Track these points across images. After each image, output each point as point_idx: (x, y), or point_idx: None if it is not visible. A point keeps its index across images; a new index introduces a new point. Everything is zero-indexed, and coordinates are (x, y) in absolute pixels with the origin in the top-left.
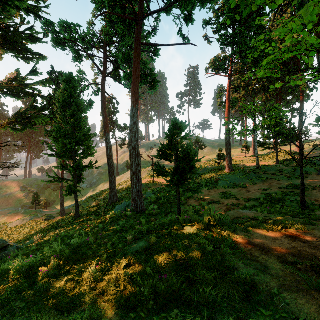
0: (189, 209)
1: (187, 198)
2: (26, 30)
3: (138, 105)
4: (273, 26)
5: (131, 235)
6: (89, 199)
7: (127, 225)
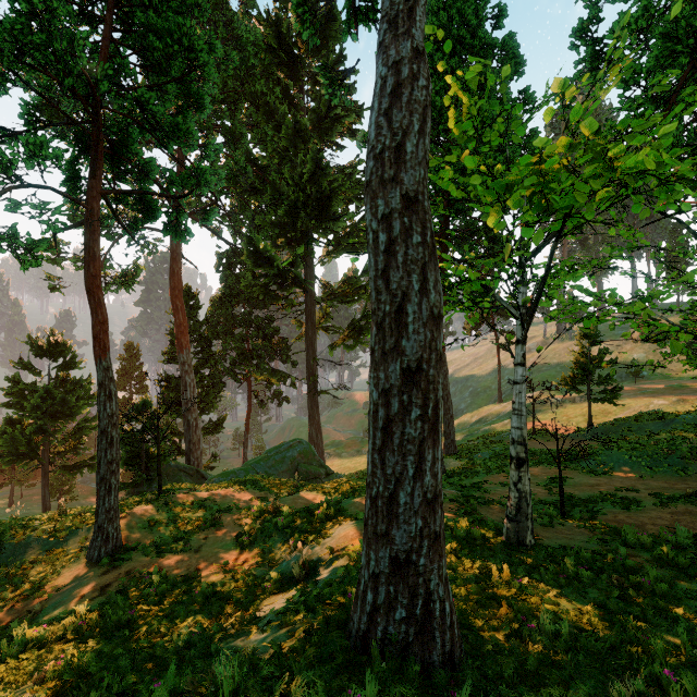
0: None
1: (499, 472)
2: (358, 222)
3: None
4: None
5: None
6: None
7: None
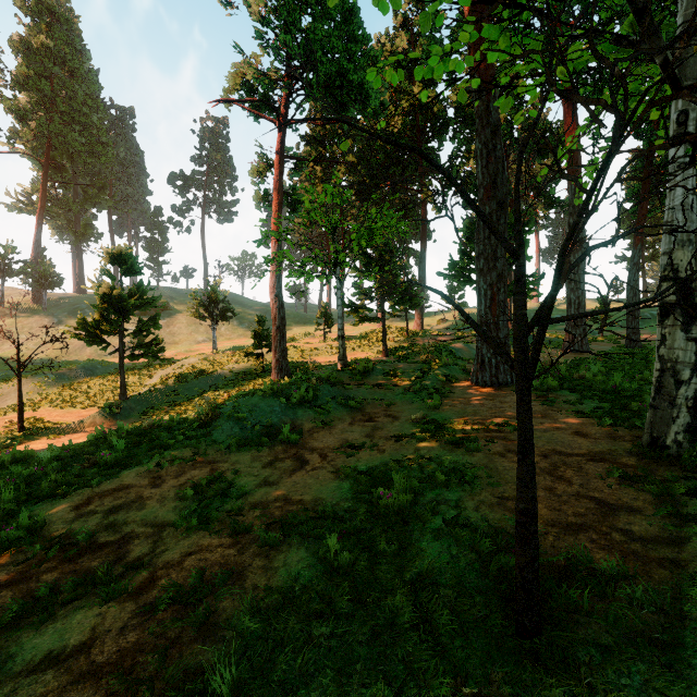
0: None
1: None
2: None
3: None
4: None
5: None
6: None
7: None
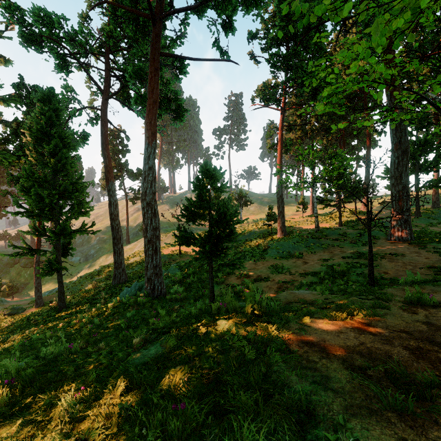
0: (226, 293)
1: (226, 275)
2: None
3: (155, 142)
4: (336, 50)
5: (140, 335)
6: (82, 280)
7: (138, 318)
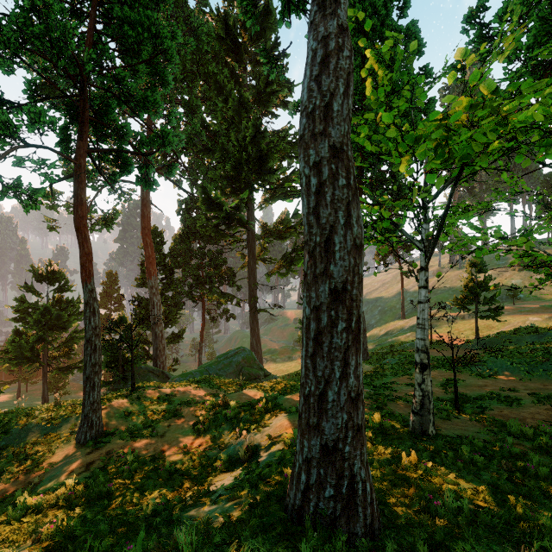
0: None
1: (404, 375)
2: (290, 175)
3: None
4: None
5: None
6: None
7: None
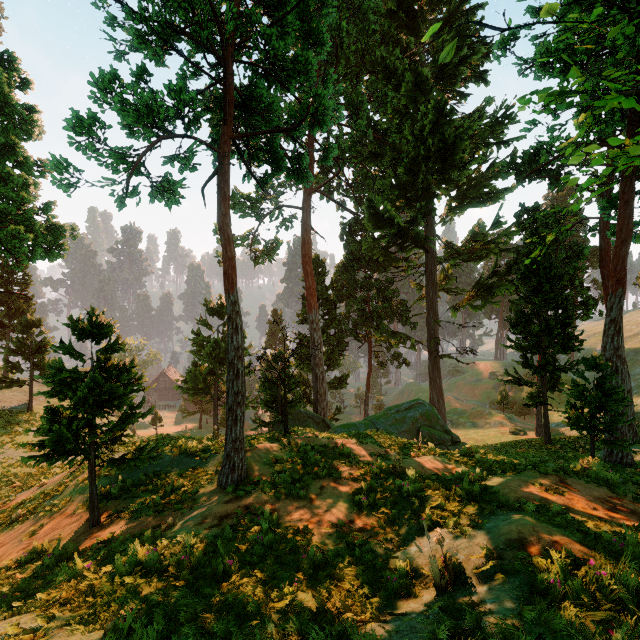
0: (594, 461)
1: None
2: (487, 170)
3: (622, 288)
4: None
5: None
6: None
7: None
